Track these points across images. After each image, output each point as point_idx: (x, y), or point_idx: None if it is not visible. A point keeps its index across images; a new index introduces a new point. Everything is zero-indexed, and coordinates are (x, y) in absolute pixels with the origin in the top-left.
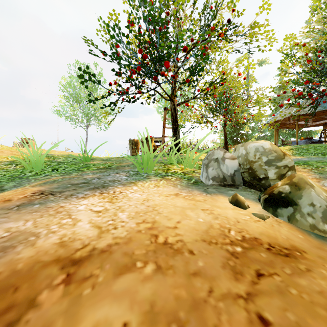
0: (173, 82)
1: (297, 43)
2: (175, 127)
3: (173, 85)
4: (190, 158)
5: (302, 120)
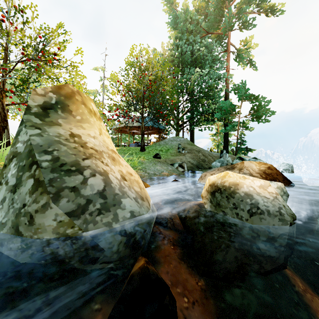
0: (1, 82)
1: (118, 80)
2: (4, 125)
3: (2, 86)
4: (4, 155)
5: (133, 130)
